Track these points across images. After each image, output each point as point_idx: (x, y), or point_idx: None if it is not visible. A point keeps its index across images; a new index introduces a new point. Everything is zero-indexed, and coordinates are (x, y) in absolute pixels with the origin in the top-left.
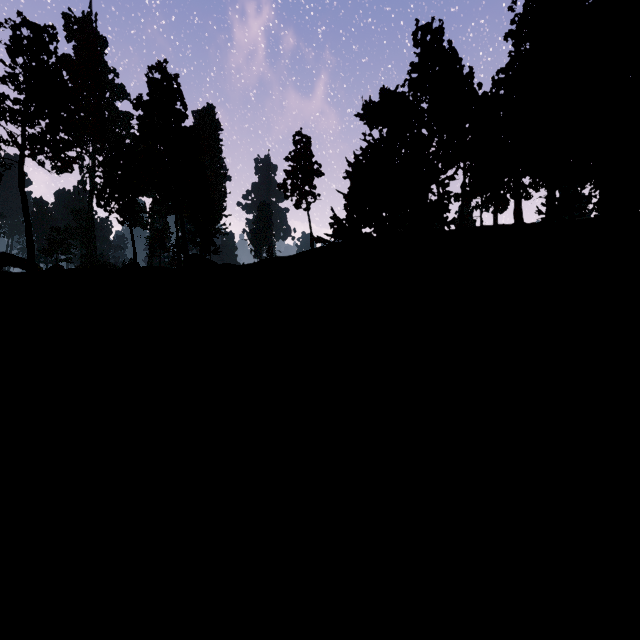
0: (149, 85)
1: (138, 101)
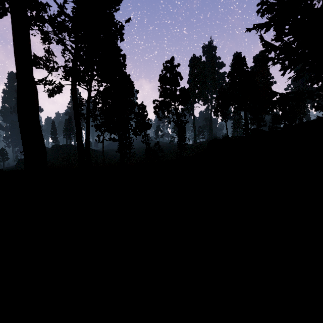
0: (232, 66)
1: (228, 75)
